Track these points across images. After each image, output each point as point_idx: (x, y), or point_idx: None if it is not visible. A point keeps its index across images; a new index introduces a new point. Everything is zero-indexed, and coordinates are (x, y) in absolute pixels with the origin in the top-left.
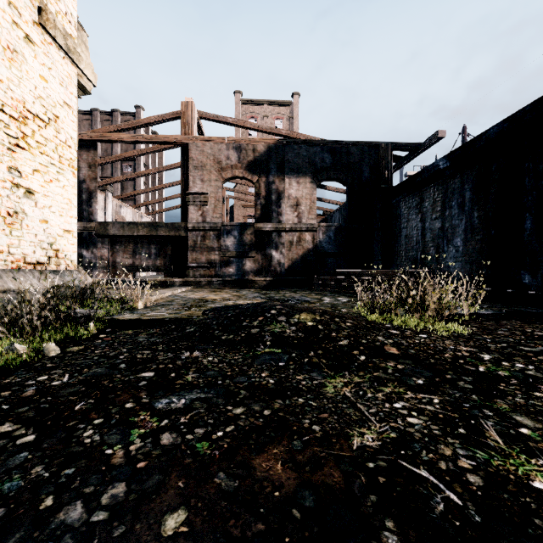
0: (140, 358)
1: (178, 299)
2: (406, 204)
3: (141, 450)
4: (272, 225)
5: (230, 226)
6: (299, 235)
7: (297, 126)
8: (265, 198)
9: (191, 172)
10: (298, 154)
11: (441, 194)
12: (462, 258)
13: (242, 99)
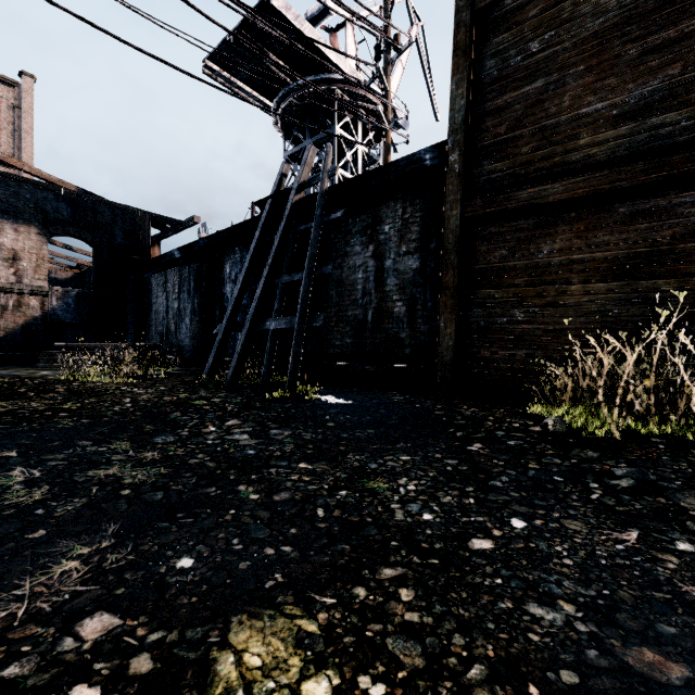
0: None
1: None
2: (156, 280)
3: None
4: None
5: None
6: (19, 298)
7: (30, 125)
8: None
9: None
10: (16, 194)
11: (179, 279)
12: (190, 334)
13: None
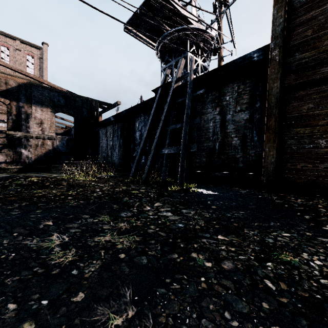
0: None
1: None
2: (102, 132)
3: None
4: (22, 133)
5: None
6: (43, 141)
7: (46, 66)
8: (16, 115)
9: None
10: (42, 94)
11: (112, 131)
12: (118, 157)
13: None
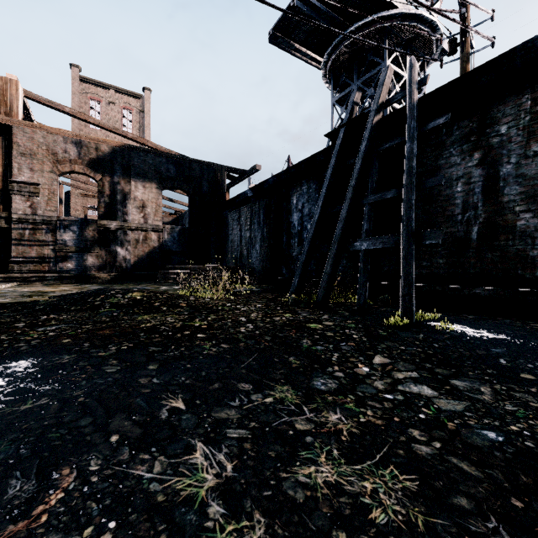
0: (5, 321)
1: (9, 292)
2: (232, 216)
3: (40, 336)
4: (118, 223)
5: (68, 220)
6: (146, 234)
7: (148, 122)
8: (110, 197)
9: (16, 158)
10: (144, 161)
11: (250, 214)
12: (259, 258)
13: (81, 76)
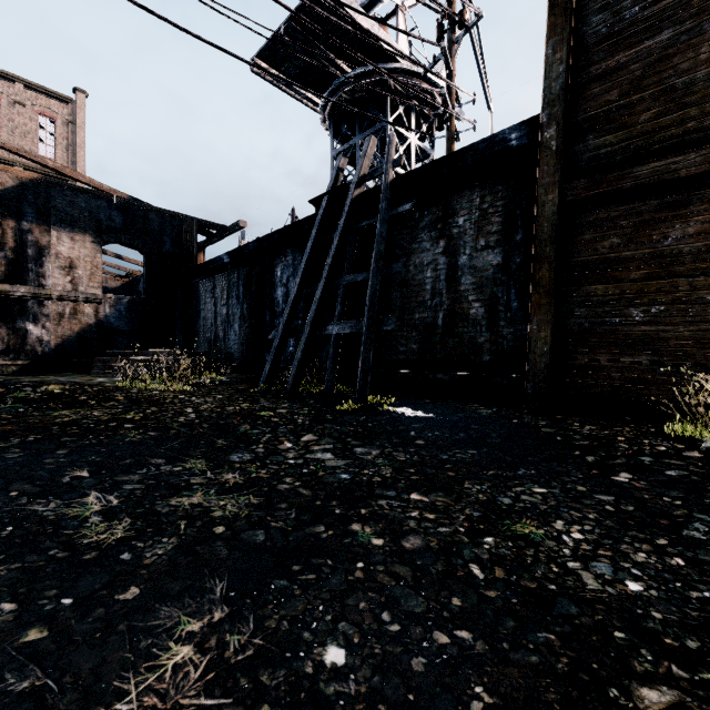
0: None
1: None
2: (204, 286)
3: None
4: (28, 289)
5: None
6: (75, 306)
7: (83, 140)
8: (16, 250)
9: None
10: (72, 203)
11: (227, 284)
12: (239, 341)
13: None
